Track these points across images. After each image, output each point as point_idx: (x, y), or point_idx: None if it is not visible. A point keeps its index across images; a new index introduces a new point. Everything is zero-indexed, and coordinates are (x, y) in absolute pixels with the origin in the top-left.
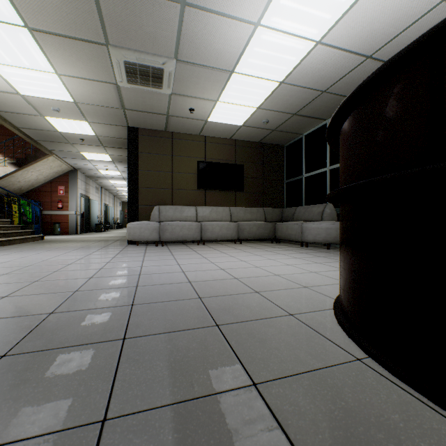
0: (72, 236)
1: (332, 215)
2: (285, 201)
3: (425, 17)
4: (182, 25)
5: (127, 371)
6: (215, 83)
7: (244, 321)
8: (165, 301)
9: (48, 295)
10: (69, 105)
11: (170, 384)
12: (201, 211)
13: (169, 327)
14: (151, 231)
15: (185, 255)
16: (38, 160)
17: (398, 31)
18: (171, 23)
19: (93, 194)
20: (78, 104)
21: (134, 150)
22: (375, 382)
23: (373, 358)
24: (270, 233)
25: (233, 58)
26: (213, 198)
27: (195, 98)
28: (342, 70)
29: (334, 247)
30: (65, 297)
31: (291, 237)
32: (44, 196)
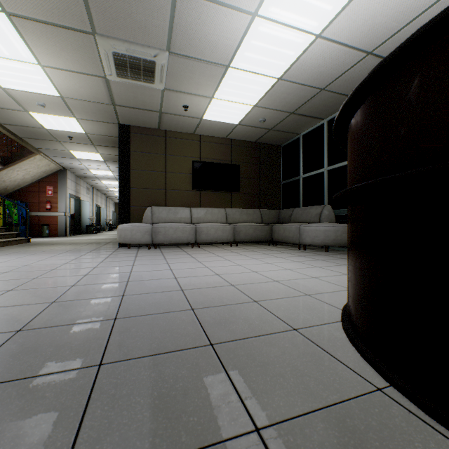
0: (61, 238)
1: (330, 217)
2: (282, 203)
3: (429, 10)
4: (175, 13)
5: (97, 412)
6: (210, 78)
7: (243, 339)
8: (153, 313)
9: (20, 307)
10: (55, 100)
11: (150, 432)
12: (196, 212)
13: (155, 347)
14: (143, 233)
15: (179, 259)
16: (24, 159)
17: (401, 26)
18: (162, 11)
19: (83, 194)
20: (65, 98)
21: (126, 148)
22: (405, 422)
23: (398, 389)
24: (266, 235)
25: (229, 52)
26: (208, 199)
27: (189, 94)
28: (342, 66)
29: (333, 250)
30: (40, 310)
31: (289, 240)
32: (31, 197)
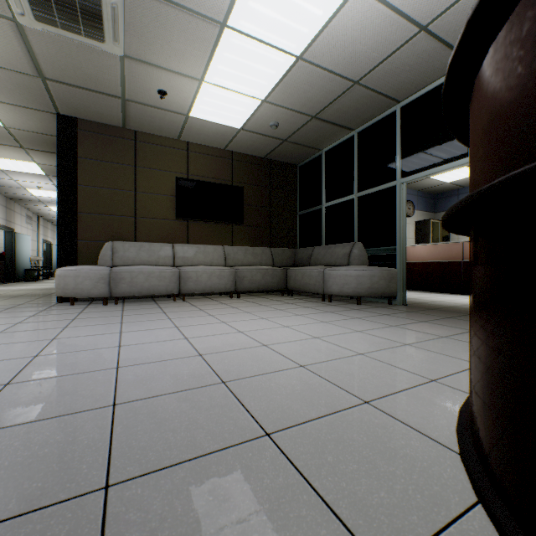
0: None
1: (362, 258)
2: (298, 239)
3: None
4: None
5: None
6: (197, 44)
7: None
8: None
9: None
10: None
11: None
12: (181, 251)
13: None
14: (95, 280)
15: (144, 322)
16: None
17: None
18: None
19: (21, 225)
20: None
21: (70, 152)
22: None
23: None
24: (279, 282)
25: None
26: (200, 232)
27: (166, 71)
28: (385, 46)
29: (366, 301)
30: None
31: (309, 288)
32: None
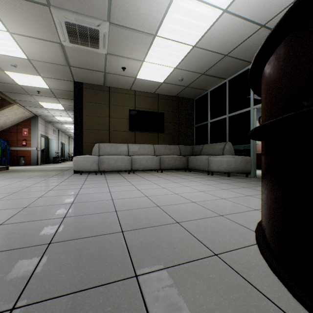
0: (33, 167)
1: (230, 151)
2: (194, 140)
3: None
4: None
5: None
6: (142, 45)
7: (167, 267)
8: (86, 237)
9: None
10: (23, 61)
11: None
12: (132, 147)
13: (79, 281)
14: (92, 163)
15: (117, 183)
16: (5, 108)
17: (288, 3)
18: None
19: (51, 134)
20: (31, 60)
21: (79, 99)
22: None
23: None
24: (184, 164)
25: (155, 23)
26: (141, 137)
27: (126, 58)
28: (241, 36)
29: (233, 175)
30: None
31: (200, 168)
32: (11, 136)
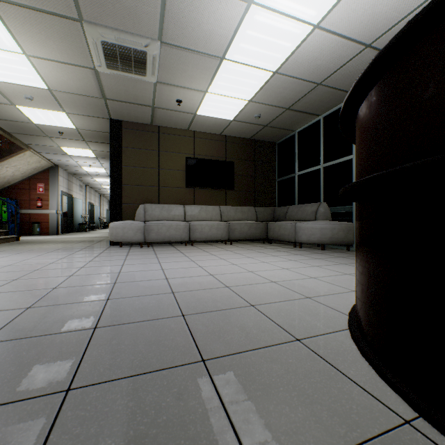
0: (52, 237)
1: (326, 215)
2: (277, 200)
3: None
4: None
5: None
6: (204, 71)
7: (239, 352)
8: (139, 321)
9: None
10: (43, 93)
11: None
12: (190, 210)
13: (137, 365)
14: (135, 231)
15: (171, 258)
16: (13, 155)
17: (401, 16)
18: None
19: (76, 192)
20: (53, 91)
21: (118, 144)
22: None
23: (432, 423)
24: (261, 233)
25: (223, 42)
26: (202, 196)
27: (182, 88)
28: (339, 59)
29: (329, 248)
30: (11, 318)
31: (284, 238)
32: (21, 194)
